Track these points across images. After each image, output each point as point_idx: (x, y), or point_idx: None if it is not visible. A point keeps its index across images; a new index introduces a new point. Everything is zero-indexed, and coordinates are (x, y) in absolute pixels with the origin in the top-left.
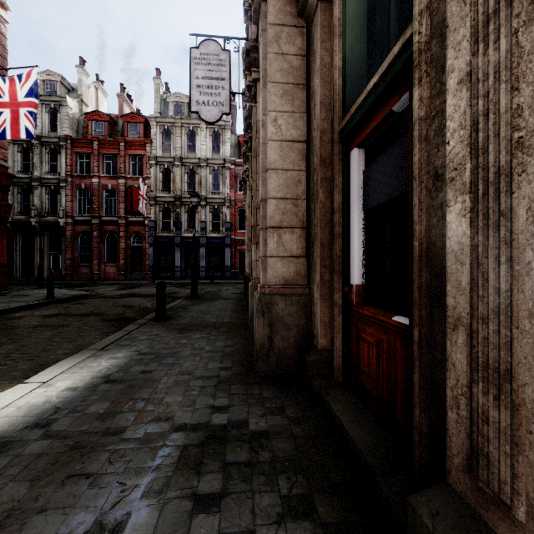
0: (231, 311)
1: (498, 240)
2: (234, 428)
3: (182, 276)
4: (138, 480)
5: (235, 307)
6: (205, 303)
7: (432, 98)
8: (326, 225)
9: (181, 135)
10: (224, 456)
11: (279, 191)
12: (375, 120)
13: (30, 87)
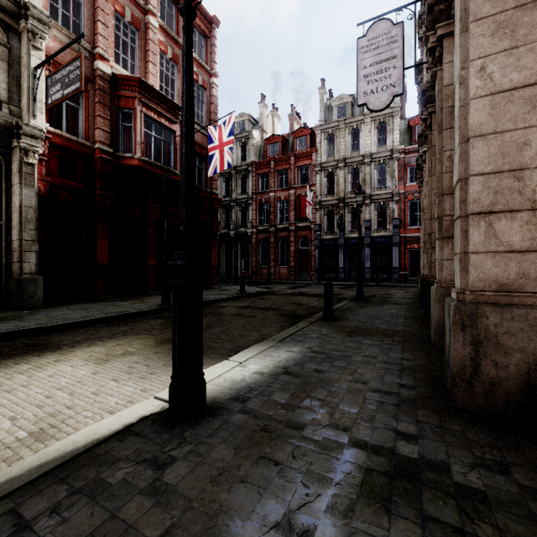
0: (404, 318)
1: None
2: (430, 469)
3: (345, 277)
4: (320, 488)
5: (409, 314)
6: (372, 306)
7: None
8: None
9: (344, 136)
10: (419, 503)
11: (488, 163)
12: None
13: (230, 129)
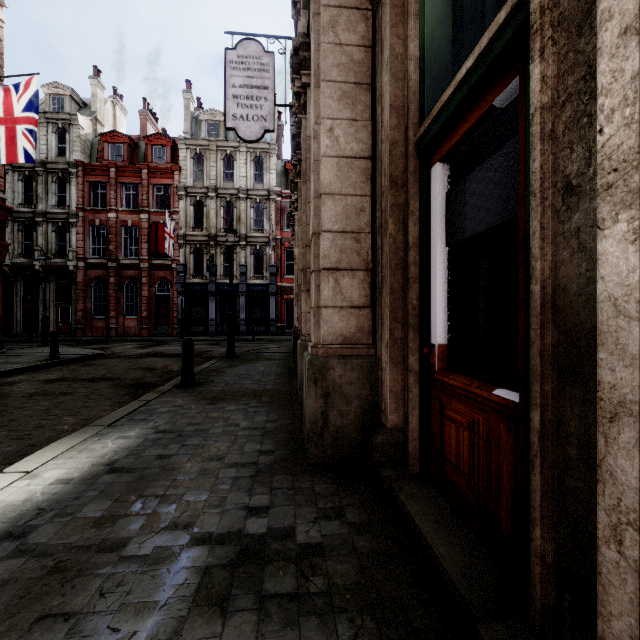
0: (276, 375)
1: None
2: (276, 540)
3: (217, 331)
4: (137, 623)
5: (281, 370)
6: (244, 364)
7: (561, 75)
8: (398, 266)
9: (216, 161)
10: (260, 585)
11: (335, 222)
12: (468, 122)
13: (29, 99)
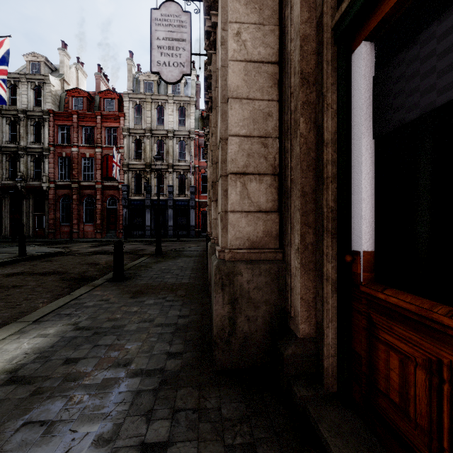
0: (191, 270)
1: None
2: None
3: (152, 234)
4: None
5: (196, 265)
6: (168, 261)
7: None
8: (309, 167)
9: (151, 110)
10: None
11: (243, 126)
12: None
13: (3, 55)
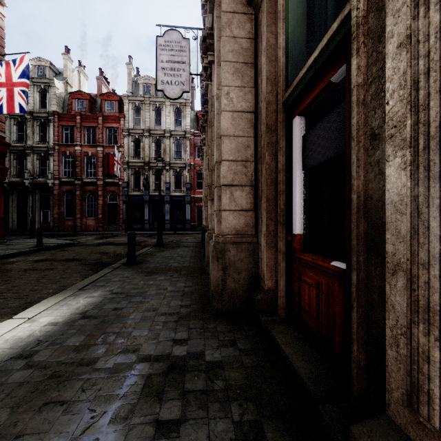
0: (190, 257)
1: (439, 190)
2: (192, 359)
3: (150, 228)
4: (106, 407)
5: (194, 253)
6: (169, 250)
7: (369, 66)
8: (271, 183)
9: (149, 111)
10: (183, 385)
11: (231, 154)
12: (315, 91)
13: (23, 70)
